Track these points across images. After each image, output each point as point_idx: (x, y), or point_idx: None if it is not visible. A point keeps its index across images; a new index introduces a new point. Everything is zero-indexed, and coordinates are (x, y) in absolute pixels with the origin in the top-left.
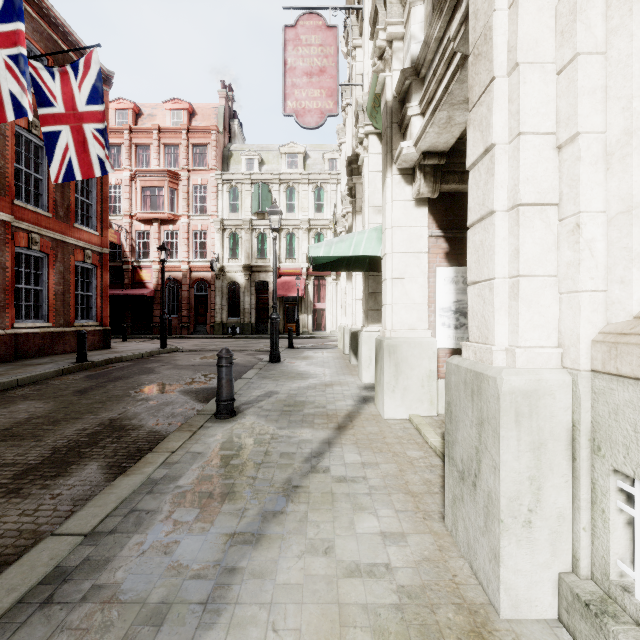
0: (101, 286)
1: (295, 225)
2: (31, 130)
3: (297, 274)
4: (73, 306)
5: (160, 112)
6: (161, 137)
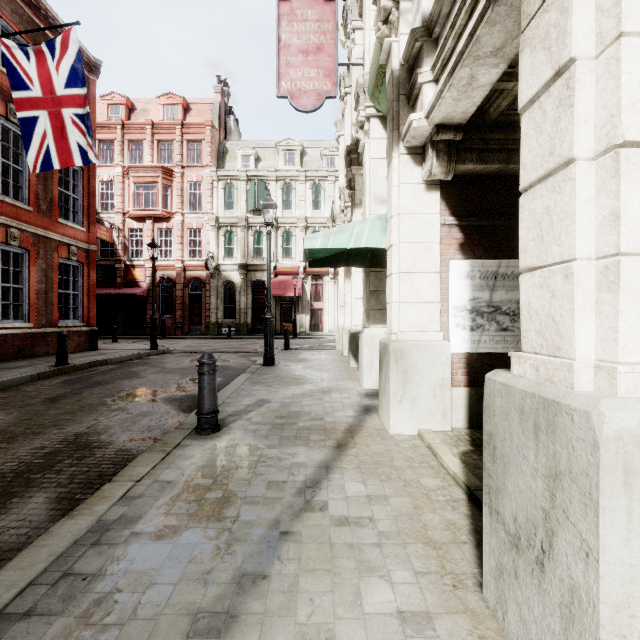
0: (88, 285)
1: (292, 223)
2: (9, 118)
3: (294, 273)
4: (57, 305)
5: (154, 107)
6: (154, 132)
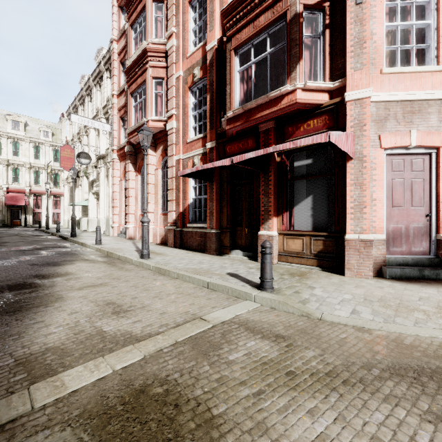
0: None
1: (20, 164)
2: None
3: (21, 192)
4: None
5: None
6: None
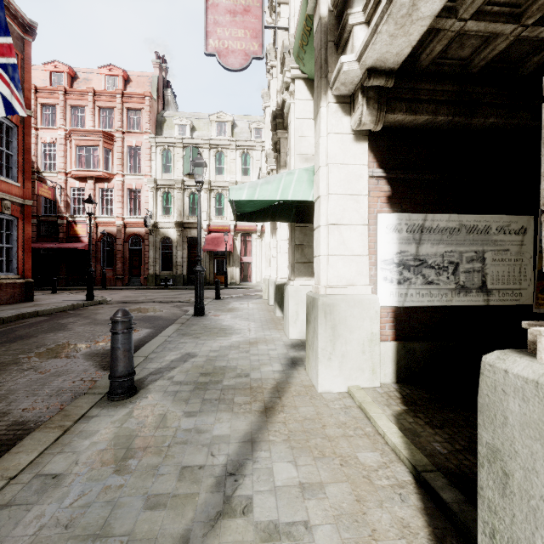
0: (23, 238)
1: (224, 186)
2: None
3: (226, 231)
4: None
5: (96, 77)
6: (96, 100)
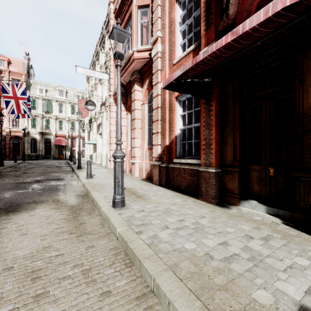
0: None
1: (63, 118)
2: None
3: (64, 136)
4: None
5: None
6: None
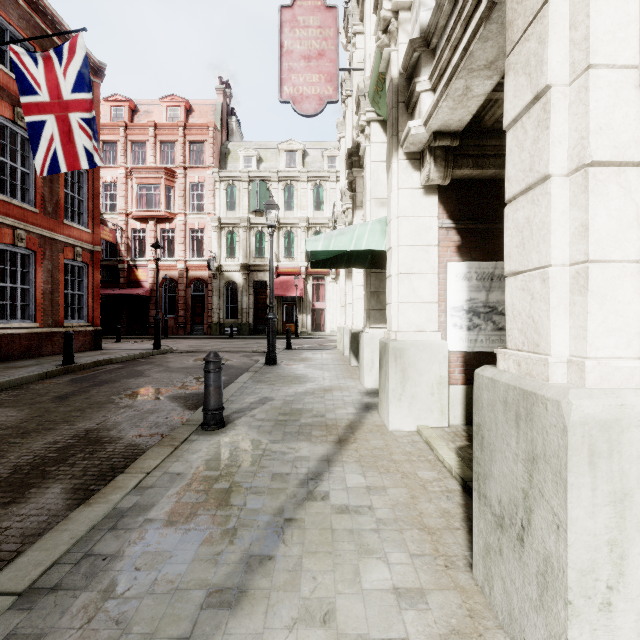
0: (92, 285)
1: (294, 223)
2: (17, 121)
3: (296, 273)
4: (62, 306)
5: (156, 109)
6: (157, 134)
